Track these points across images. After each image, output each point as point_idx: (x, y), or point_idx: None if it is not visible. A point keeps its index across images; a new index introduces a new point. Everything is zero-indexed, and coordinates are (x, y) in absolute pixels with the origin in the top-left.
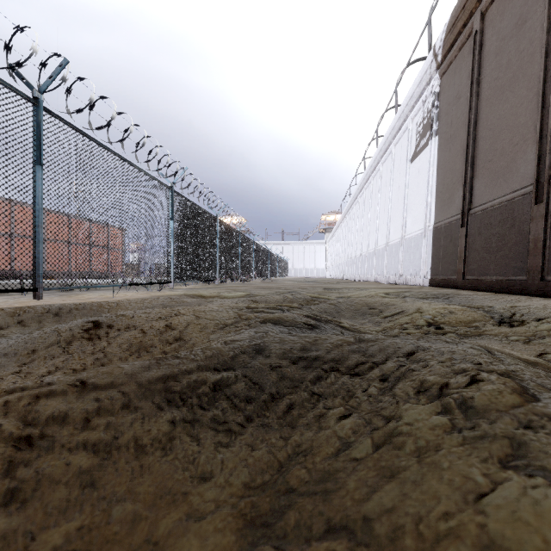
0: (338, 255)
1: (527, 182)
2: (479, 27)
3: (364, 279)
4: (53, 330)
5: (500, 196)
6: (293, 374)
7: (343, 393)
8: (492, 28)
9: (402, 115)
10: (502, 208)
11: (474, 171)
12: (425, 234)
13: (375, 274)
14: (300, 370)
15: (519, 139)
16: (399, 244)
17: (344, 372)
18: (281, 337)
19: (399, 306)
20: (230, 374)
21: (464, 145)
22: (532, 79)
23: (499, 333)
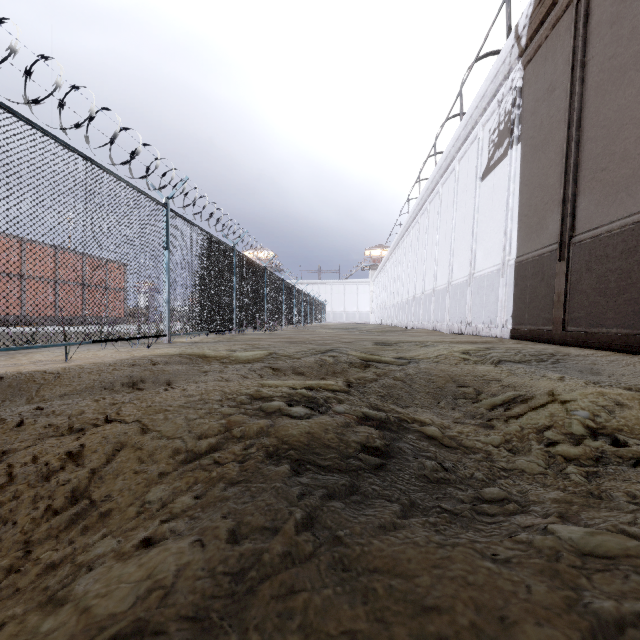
0: (386, 296)
1: None
2: None
3: (419, 326)
4: None
5: (622, 217)
6: None
7: None
8: None
9: (470, 121)
10: (626, 234)
11: (578, 185)
12: (504, 271)
13: (434, 320)
14: None
15: None
16: (465, 283)
17: None
18: (311, 602)
19: (506, 384)
20: None
21: (561, 152)
22: None
23: None
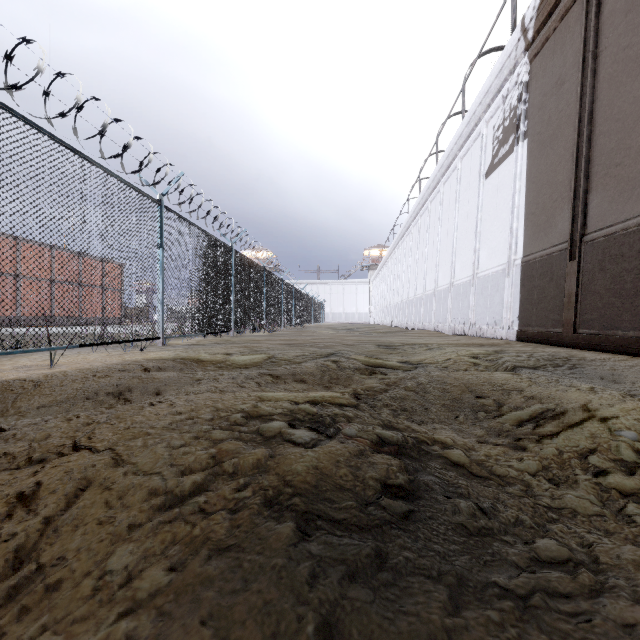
0: (385, 297)
1: None
2: None
3: (420, 327)
4: None
5: (639, 214)
6: None
7: None
8: None
9: (473, 118)
10: None
11: (590, 182)
12: (509, 271)
13: (435, 321)
14: None
15: None
16: (468, 283)
17: None
18: None
19: (529, 395)
20: None
21: (571, 148)
22: None
23: None
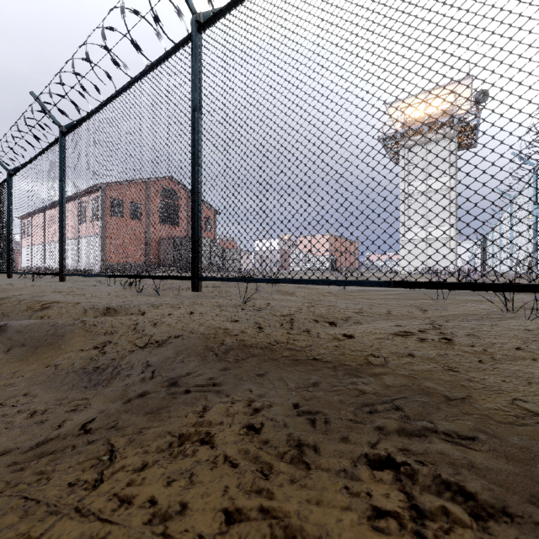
0: None
1: None
2: None
3: None
4: None
5: None
6: None
7: None
8: None
9: None
10: None
11: None
12: None
13: None
14: None
15: None
16: None
17: None
18: None
19: None
20: None
21: None
22: None
23: None
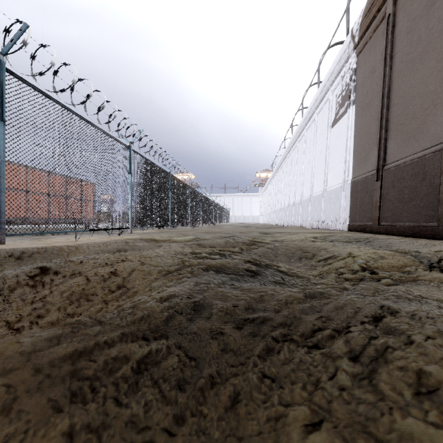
0: (270, 205)
1: (437, 141)
2: (392, 11)
3: (292, 224)
4: (0, 276)
5: (412, 154)
6: (237, 345)
7: (303, 379)
8: (403, 11)
9: (324, 89)
10: (414, 164)
11: (388, 133)
12: (344, 187)
13: (301, 220)
14: (245, 338)
15: (429, 104)
16: (321, 195)
17: (299, 342)
18: (224, 291)
19: (330, 250)
20: (161, 345)
21: (378, 112)
22: (441, 52)
23: (433, 279)
